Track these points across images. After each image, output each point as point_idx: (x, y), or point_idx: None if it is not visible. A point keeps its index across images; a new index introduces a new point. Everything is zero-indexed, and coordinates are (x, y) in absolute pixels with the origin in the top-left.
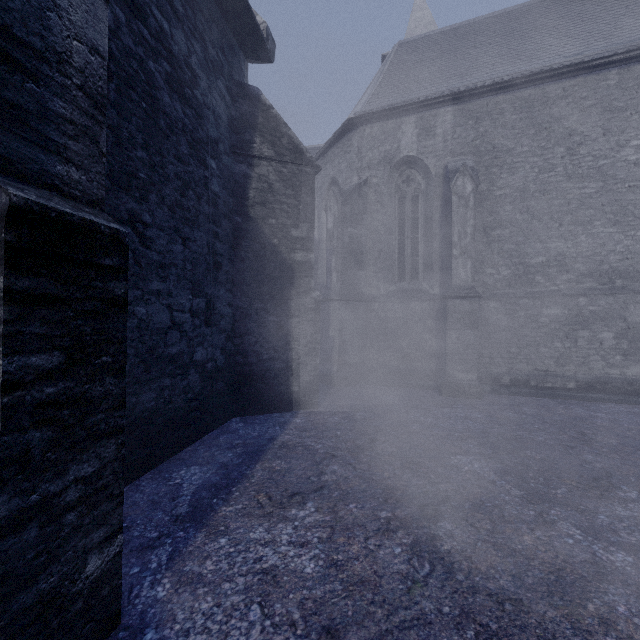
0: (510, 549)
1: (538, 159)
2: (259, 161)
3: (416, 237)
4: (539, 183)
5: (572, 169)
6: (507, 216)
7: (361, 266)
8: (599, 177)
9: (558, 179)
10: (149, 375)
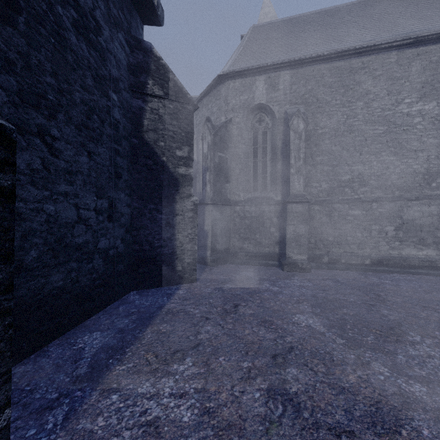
0: (340, 387)
1: (346, 109)
2: (151, 98)
3: (265, 160)
4: (347, 125)
5: (368, 117)
6: (326, 147)
7: (227, 180)
8: (385, 123)
9: (359, 123)
10: (57, 260)
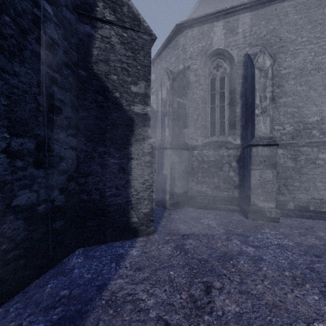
0: None
1: (314, 46)
2: (102, 24)
3: (223, 105)
4: (315, 63)
5: None
6: (290, 88)
7: (185, 125)
8: None
9: None
10: None
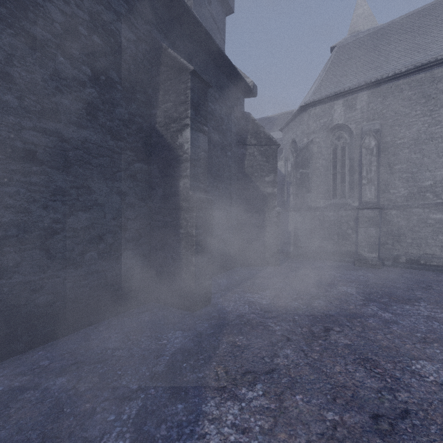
0: (341, 308)
1: (427, 118)
2: (249, 146)
3: (344, 172)
4: (428, 133)
5: None
6: (405, 156)
7: (308, 190)
8: None
9: (442, 130)
10: None
